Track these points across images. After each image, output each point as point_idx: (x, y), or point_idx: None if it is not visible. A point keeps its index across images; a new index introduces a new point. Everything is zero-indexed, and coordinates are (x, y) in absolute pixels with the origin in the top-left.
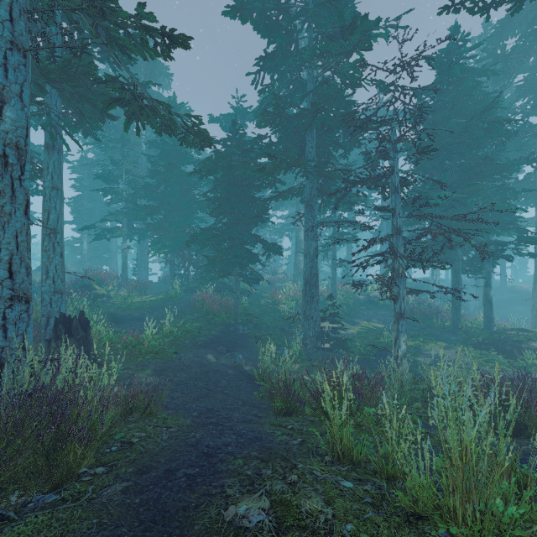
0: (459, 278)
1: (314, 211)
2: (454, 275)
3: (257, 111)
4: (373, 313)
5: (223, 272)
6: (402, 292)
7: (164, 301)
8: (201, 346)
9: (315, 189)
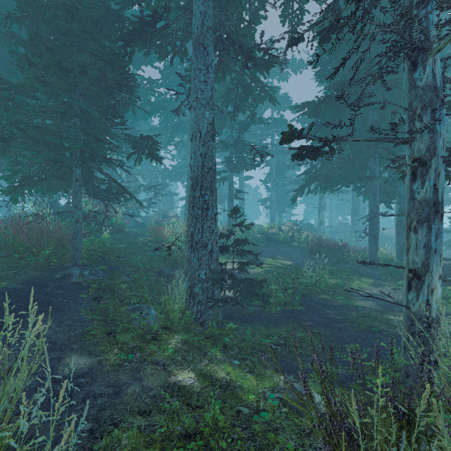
0: (377, 202)
1: (208, 55)
2: (372, 198)
3: None
4: (275, 250)
5: None
6: (438, 147)
7: None
8: None
9: (211, 17)
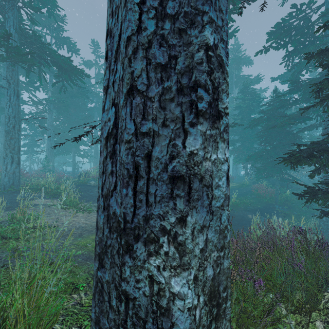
0: None
1: None
2: None
3: (290, 79)
4: None
5: (269, 174)
6: None
7: (239, 187)
8: (248, 210)
9: None
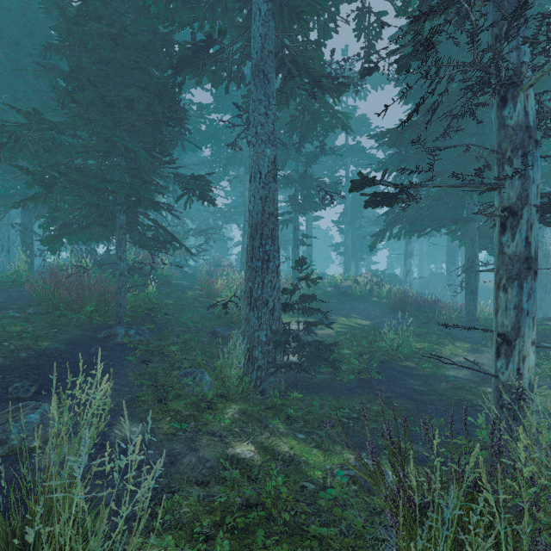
0: (476, 249)
1: (269, 83)
2: (469, 244)
3: None
4: (350, 306)
5: None
6: (531, 195)
7: None
8: None
9: (273, 40)
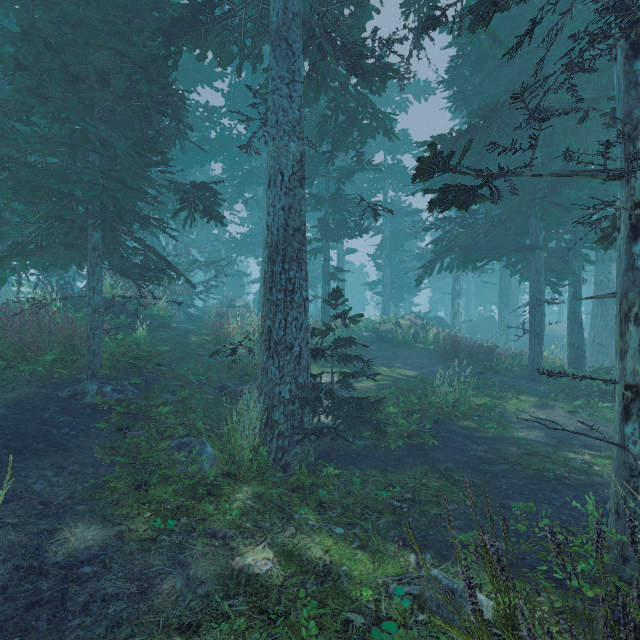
0: (541, 284)
1: (294, 56)
2: (534, 278)
3: None
4: (392, 354)
5: None
6: None
7: None
8: None
9: None
